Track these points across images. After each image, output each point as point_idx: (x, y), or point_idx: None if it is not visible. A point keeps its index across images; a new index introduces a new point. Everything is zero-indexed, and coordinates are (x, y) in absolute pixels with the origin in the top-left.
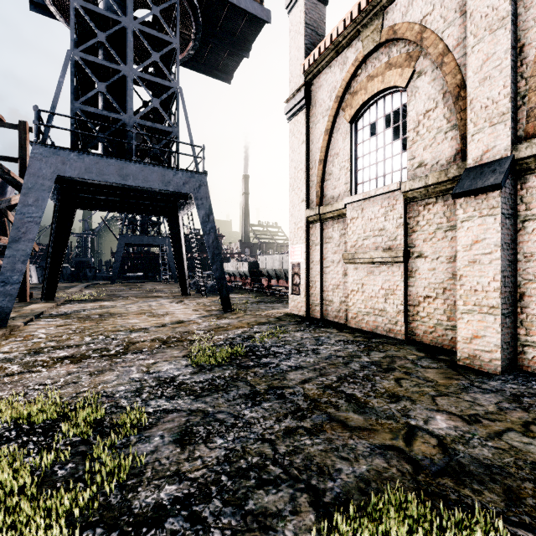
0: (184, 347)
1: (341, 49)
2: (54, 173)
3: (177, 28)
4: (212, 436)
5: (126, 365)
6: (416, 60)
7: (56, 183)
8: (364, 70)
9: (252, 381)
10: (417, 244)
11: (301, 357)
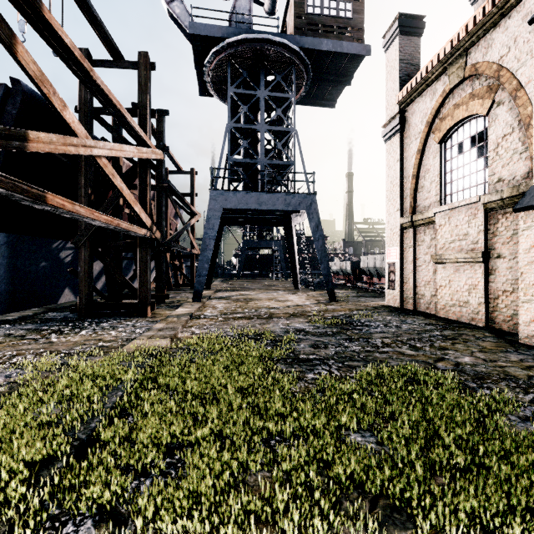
0: (305, 318)
1: (430, 83)
2: (221, 207)
3: (294, 85)
4: (328, 348)
5: (275, 322)
6: (495, 92)
7: None
8: (451, 99)
9: (349, 334)
10: (496, 247)
11: (386, 328)
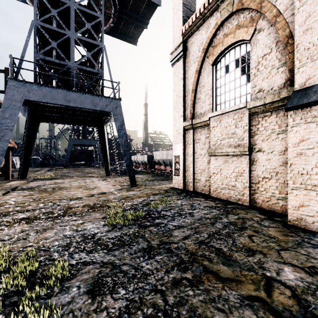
0: (104, 211)
1: (206, 18)
2: (22, 98)
3: (102, 8)
4: (117, 287)
5: (62, 225)
6: (257, 22)
7: (26, 105)
8: (221, 31)
9: (148, 237)
10: (257, 143)
11: (182, 218)
